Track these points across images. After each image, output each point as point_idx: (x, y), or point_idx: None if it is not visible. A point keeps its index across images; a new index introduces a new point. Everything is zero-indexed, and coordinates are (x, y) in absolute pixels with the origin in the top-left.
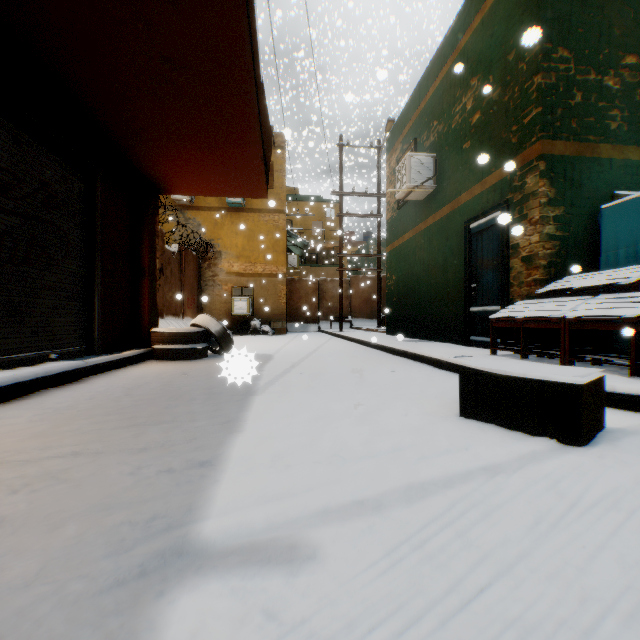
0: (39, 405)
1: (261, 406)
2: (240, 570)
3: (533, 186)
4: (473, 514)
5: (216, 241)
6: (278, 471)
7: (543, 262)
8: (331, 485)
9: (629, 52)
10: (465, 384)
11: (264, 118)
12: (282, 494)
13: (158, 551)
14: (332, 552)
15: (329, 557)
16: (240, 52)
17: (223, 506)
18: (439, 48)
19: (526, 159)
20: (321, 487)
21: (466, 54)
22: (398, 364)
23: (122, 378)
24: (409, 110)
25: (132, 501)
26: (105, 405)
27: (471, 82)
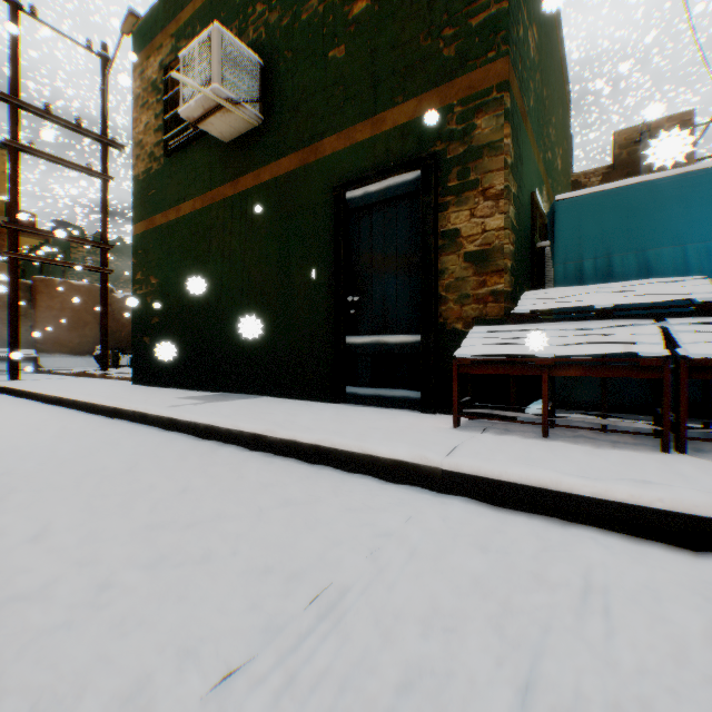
0: None
1: None
2: None
3: (494, 134)
4: None
5: None
6: None
7: (510, 264)
8: None
9: (535, 24)
10: None
11: None
12: None
13: None
14: None
15: None
16: None
17: None
18: None
19: (478, 87)
20: None
21: None
22: (291, 490)
23: None
24: None
25: None
26: None
27: None
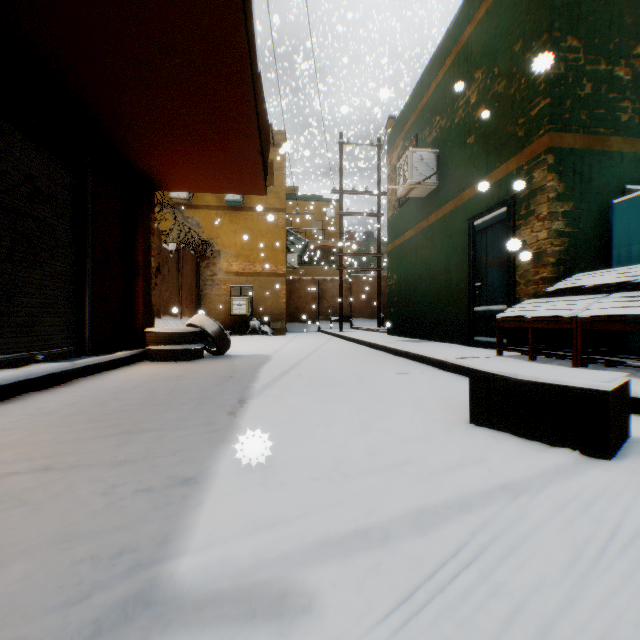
0: (18, 411)
1: (256, 412)
2: (217, 629)
3: (541, 181)
4: (498, 548)
5: (215, 240)
6: (271, 490)
7: (551, 259)
8: (331, 508)
9: None
10: (476, 389)
11: (261, 110)
12: (274, 520)
13: (119, 600)
14: (331, 601)
15: (328, 609)
16: (234, 35)
17: (204, 536)
18: (442, 41)
19: (533, 153)
20: (319, 511)
21: (470, 46)
22: (400, 365)
23: (112, 380)
24: (410, 106)
25: (99, 529)
26: (89, 411)
27: (475, 75)
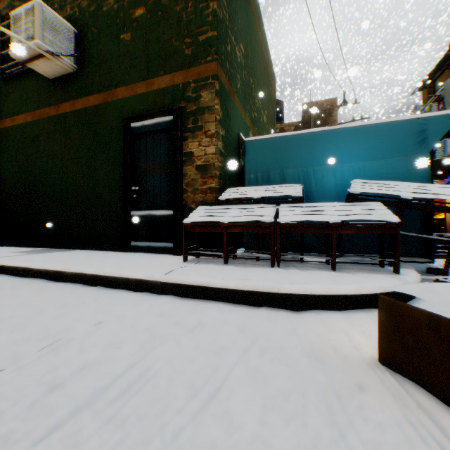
0: None
1: None
2: None
3: (210, 102)
4: None
5: None
6: None
7: (218, 173)
8: None
9: (242, 43)
10: None
11: None
12: None
13: None
14: None
15: None
16: None
17: None
18: None
19: (202, 75)
20: None
21: None
22: (69, 299)
23: None
24: None
25: None
26: None
27: None
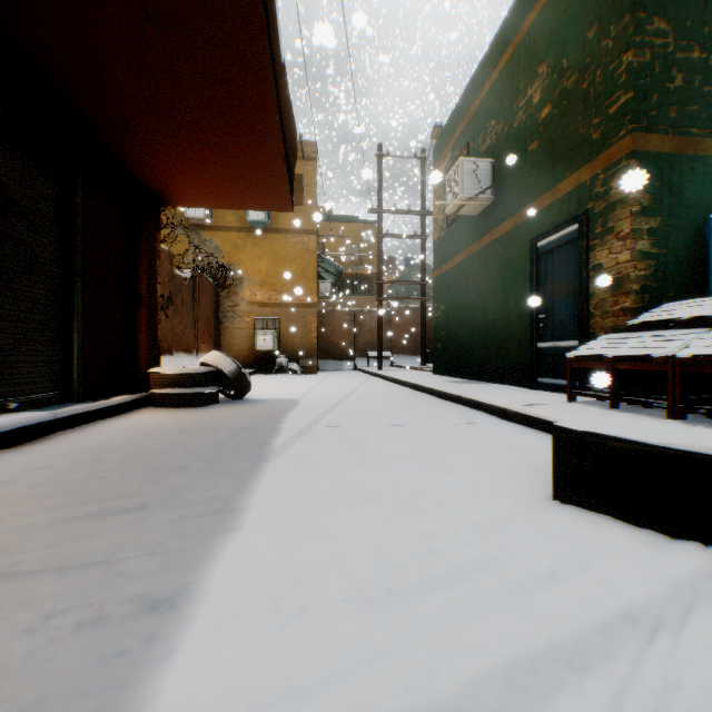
0: None
1: (272, 481)
2: None
3: (621, 191)
4: None
5: (236, 266)
6: (281, 623)
7: (635, 286)
8: (371, 664)
9: None
10: (561, 454)
11: (286, 109)
12: (282, 688)
13: None
14: None
15: None
16: (248, 3)
17: None
18: (498, 33)
19: (612, 158)
20: (353, 669)
21: (532, 36)
22: (452, 413)
23: (101, 434)
24: (461, 110)
25: None
26: (57, 479)
27: (539, 70)
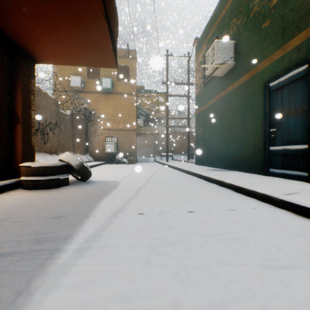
0: None
1: None
2: None
3: None
4: None
5: (96, 110)
6: None
7: None
8: None
9: None
10: None
11: None
12: None
13: None
14: None
15: None
16: None
17: None
18: None
19: None
20: None
21: None
22: (223, 196)
23: None
24: (212, 21)
25: None
26: None
27: None
